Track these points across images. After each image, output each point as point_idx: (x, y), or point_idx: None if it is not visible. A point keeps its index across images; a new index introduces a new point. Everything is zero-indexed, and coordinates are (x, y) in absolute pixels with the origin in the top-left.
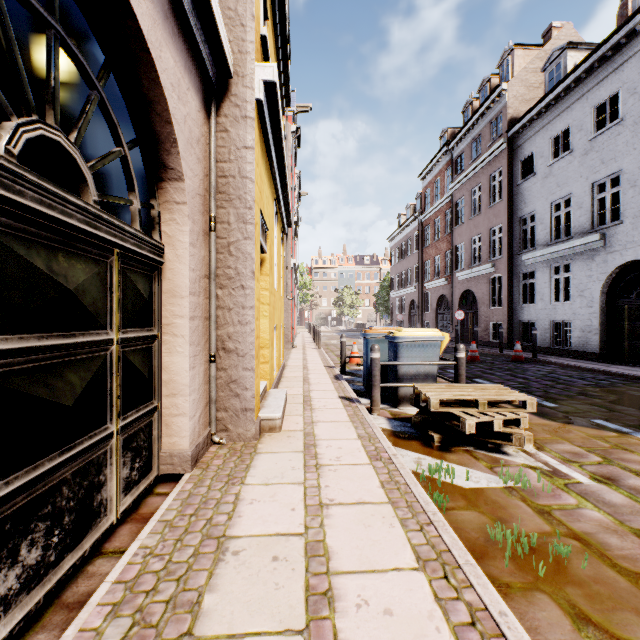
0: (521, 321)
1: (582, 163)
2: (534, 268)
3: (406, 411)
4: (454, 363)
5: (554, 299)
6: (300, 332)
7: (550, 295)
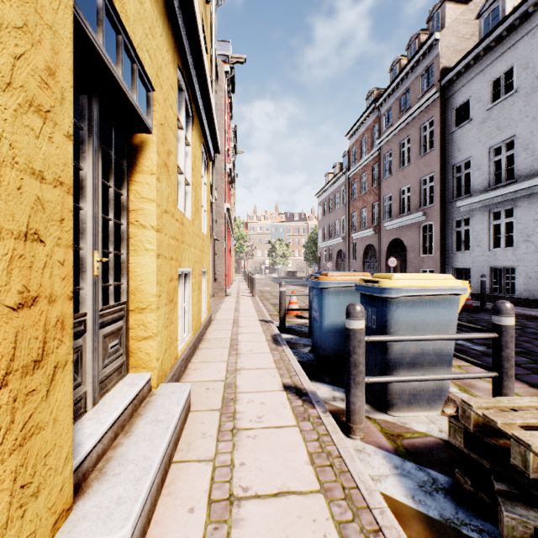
0: (454, 268)
1: (528, 102)
2: (469, 215)
3: (406, 422)
4: (495, 336)
5: (493, 245)
6: (237, 279)
7: (489, 241)
